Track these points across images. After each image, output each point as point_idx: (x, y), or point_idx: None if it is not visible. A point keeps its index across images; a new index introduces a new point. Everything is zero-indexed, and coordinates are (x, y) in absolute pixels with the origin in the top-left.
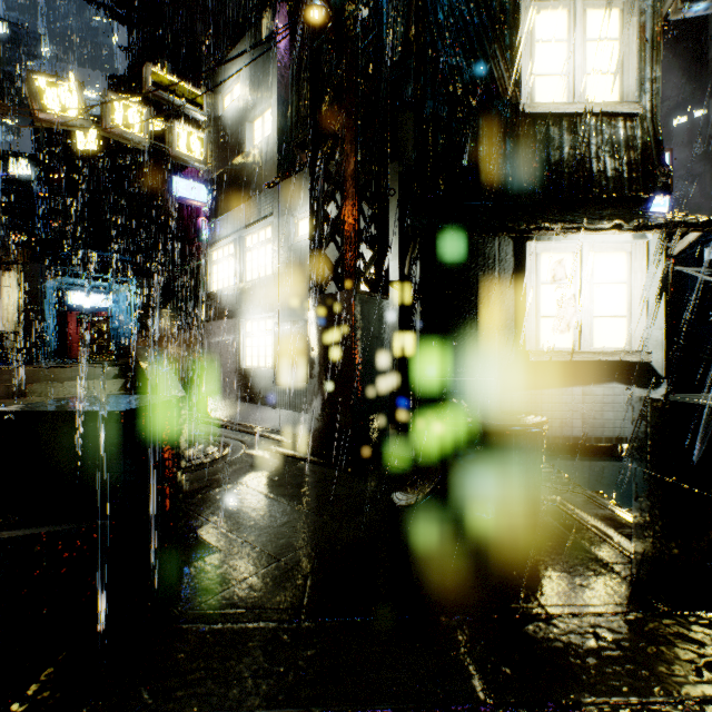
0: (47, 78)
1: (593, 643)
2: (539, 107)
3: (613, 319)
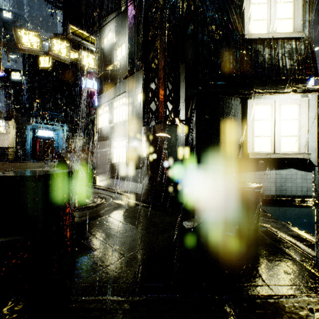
0: (24, 31)
1: (311, 316)
2: (253, 35)
3: (291, 137)
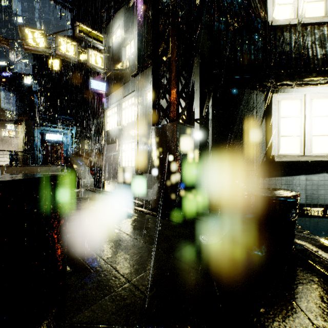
0: (29, 29)
1: None
2: (277, 21)
3: (324, 137)
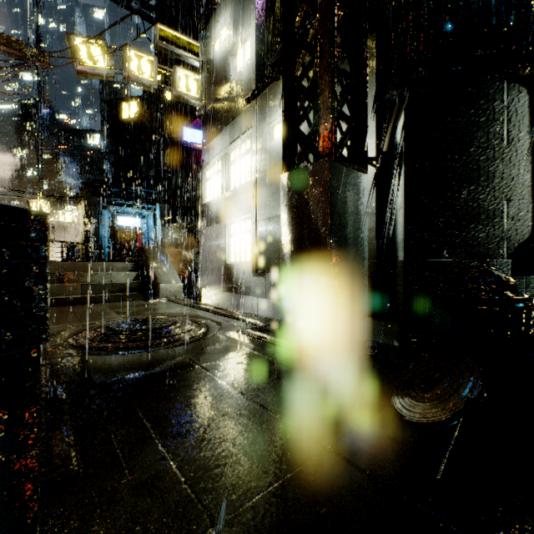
0: (82, 38)
1: None
2: None
3: None
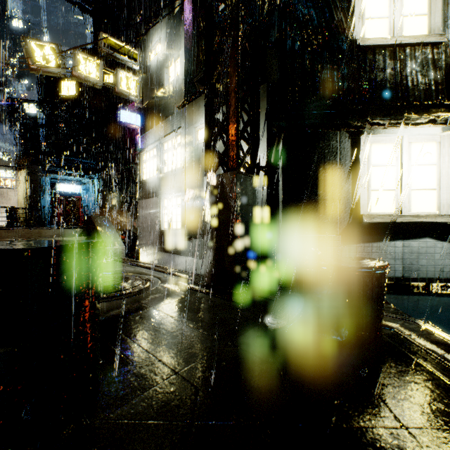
0: (37, 42)
1: None
2: (368, 41)
3: (426, 191)
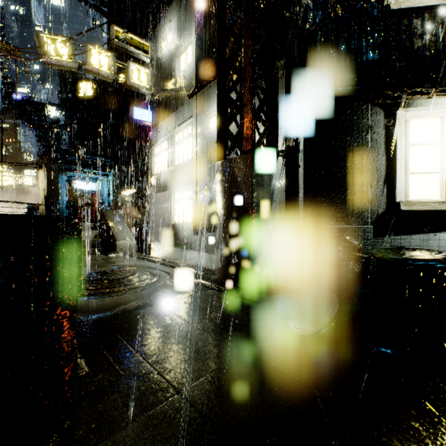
0: (49, 35)
1: None
2: (403, 3)
3: None
